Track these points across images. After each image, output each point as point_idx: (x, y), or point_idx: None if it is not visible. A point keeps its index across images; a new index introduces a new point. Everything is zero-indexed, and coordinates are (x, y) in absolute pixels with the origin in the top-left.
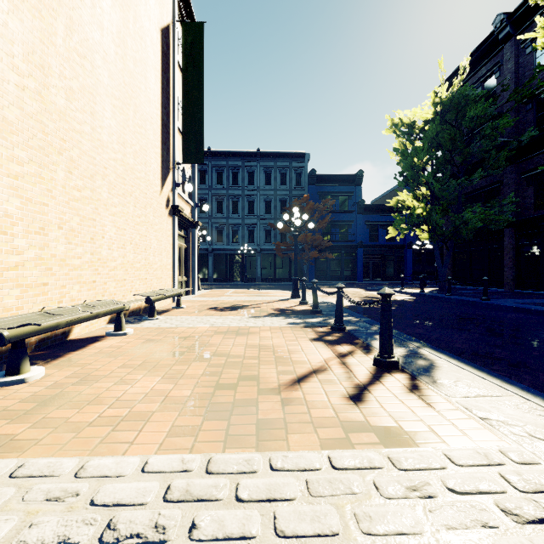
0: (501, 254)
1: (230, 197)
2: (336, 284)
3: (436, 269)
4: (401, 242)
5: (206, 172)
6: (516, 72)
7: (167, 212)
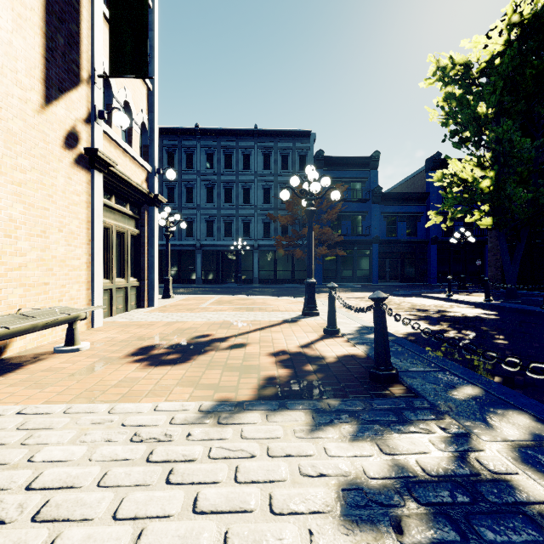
0: None
1: (222, 184)
2: (349, 286)
3: (478, 269)
4: (424, 237)
5: (193, 153)
6: None
7: (67, 156)
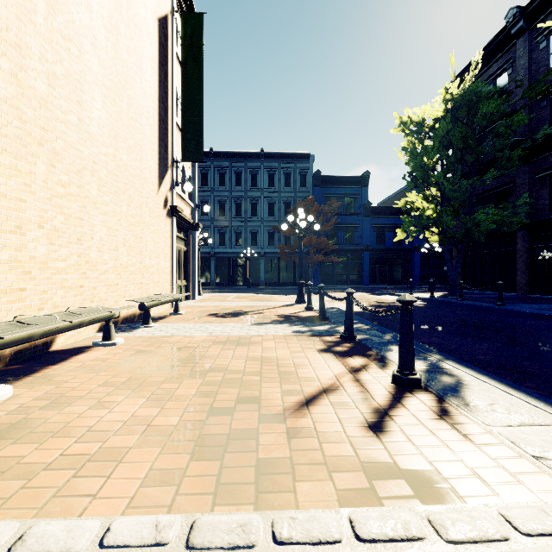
0: (513, 257)
1: (233, 199)
2: (341, 288)
3: (445, 273)
4: (409, 245)
5: (208, 173)
6: (529, 68)
7: (164, 212)
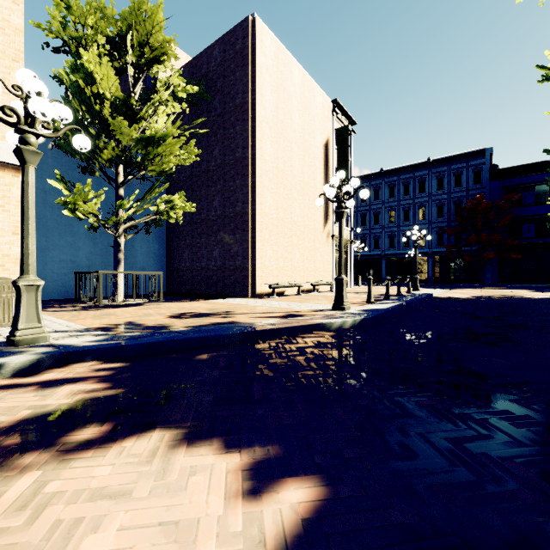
0: None
1: (401, 207)
2: (519, 286)
3: None
4: None
5: (379, 189)
6: None
7: (327, 240)
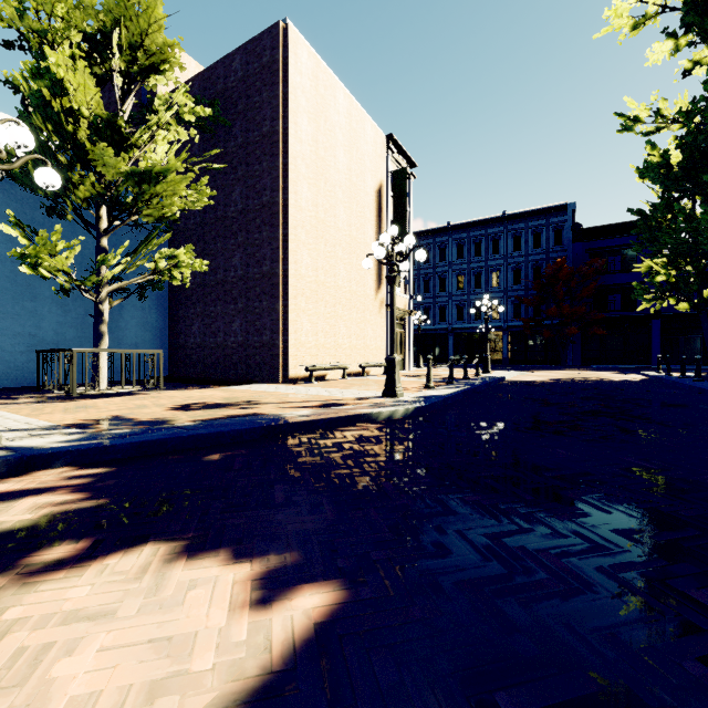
0: None
1: (472, 271)
2: (603, 367)
3: None
4: None
5: (445, 248)
6: None
7: (381, 310)
